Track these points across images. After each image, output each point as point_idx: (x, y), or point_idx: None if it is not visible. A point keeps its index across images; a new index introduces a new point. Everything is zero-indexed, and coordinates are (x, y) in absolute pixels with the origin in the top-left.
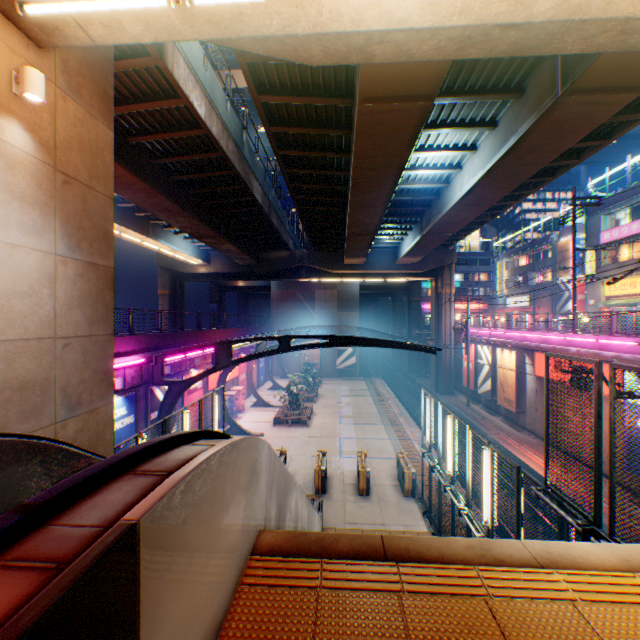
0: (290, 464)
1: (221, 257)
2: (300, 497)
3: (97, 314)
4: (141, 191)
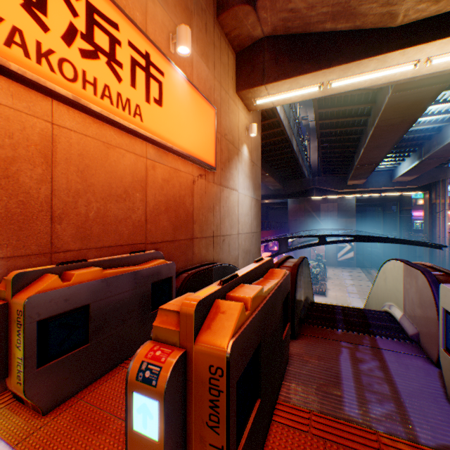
0: None
1: None
2: None
3: (257, 222)
4: None
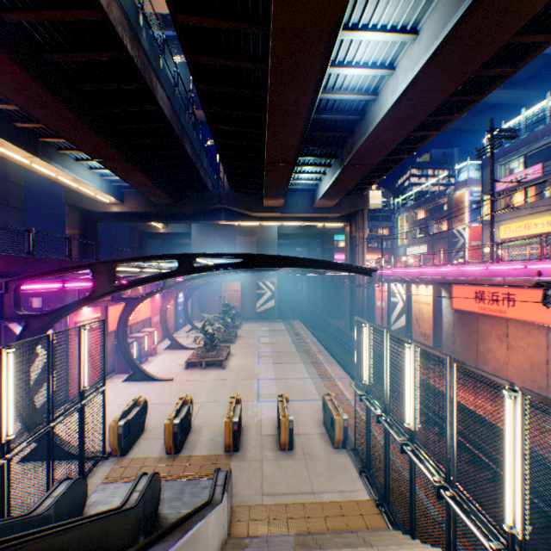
0: (198, 414)
1: (136, 196)
2: None
3: None
4: None
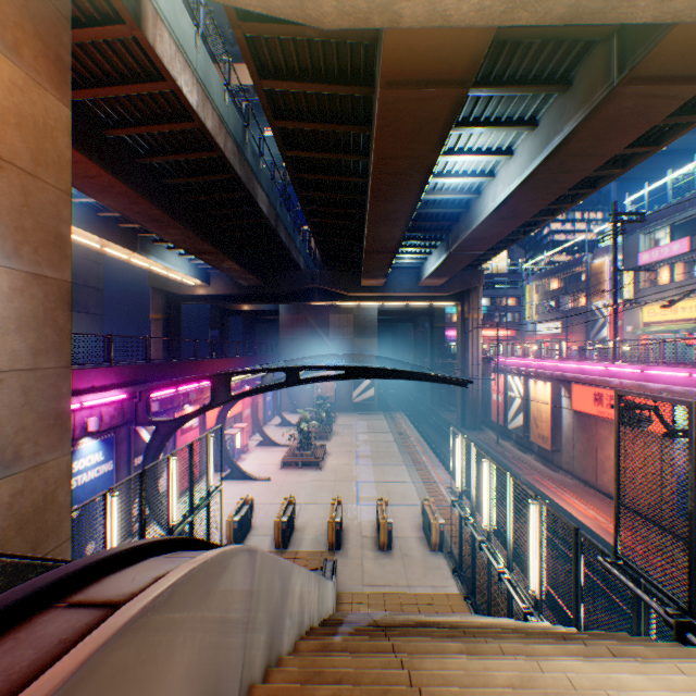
0: (300, 514)
1: (223, 277)
2: (307, 582)
3: (45, 341)
4: (122, 196)
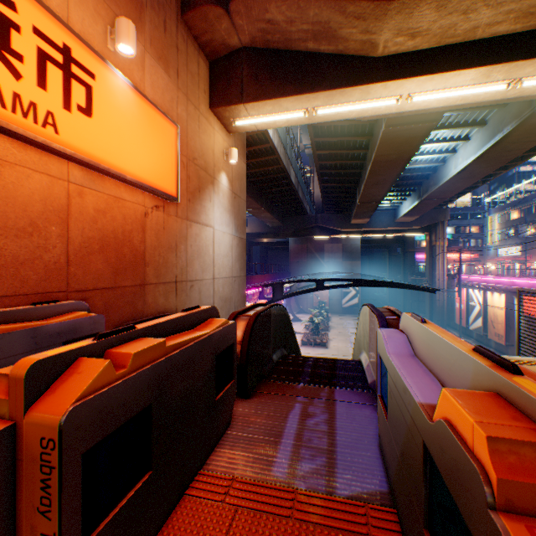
0: None
1: (255, 221)
2: None
3: (241, 265)
4: None
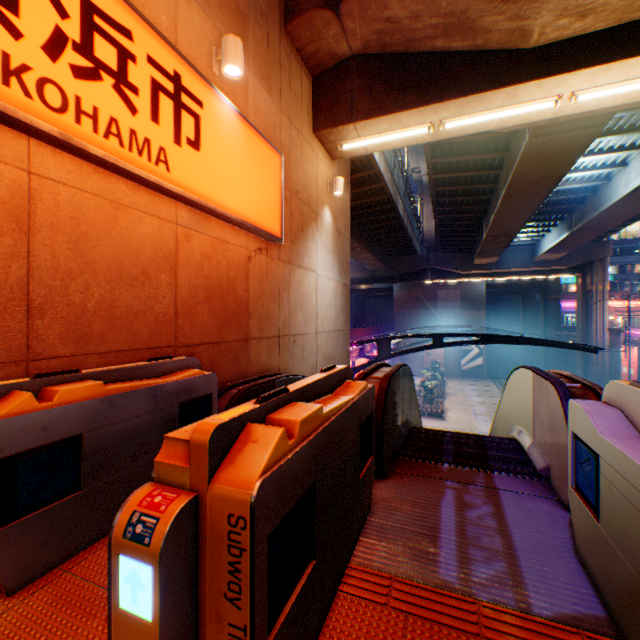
0: None
1: (351, 264)
2: None
3: (345, 316)
4: None
